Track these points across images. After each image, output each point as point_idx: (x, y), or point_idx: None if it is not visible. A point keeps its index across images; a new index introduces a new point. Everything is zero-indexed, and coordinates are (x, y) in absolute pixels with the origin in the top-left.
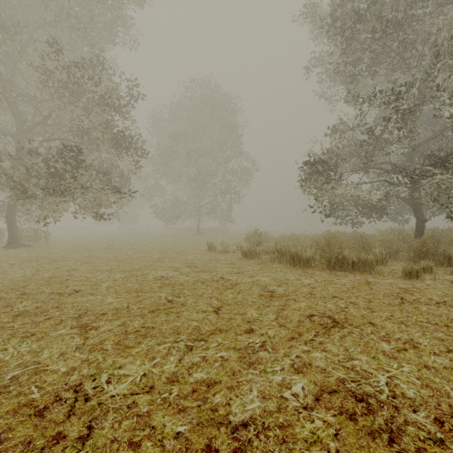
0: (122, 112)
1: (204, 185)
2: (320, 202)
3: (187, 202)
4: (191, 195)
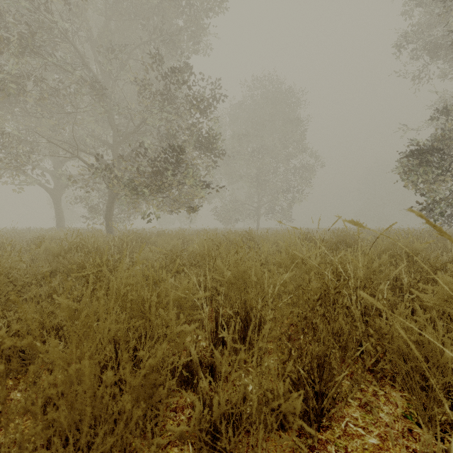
0: (205, 116)
1: (265, 185)
2: (432, 198)
3: (245, 202)
4: (249, 195)
